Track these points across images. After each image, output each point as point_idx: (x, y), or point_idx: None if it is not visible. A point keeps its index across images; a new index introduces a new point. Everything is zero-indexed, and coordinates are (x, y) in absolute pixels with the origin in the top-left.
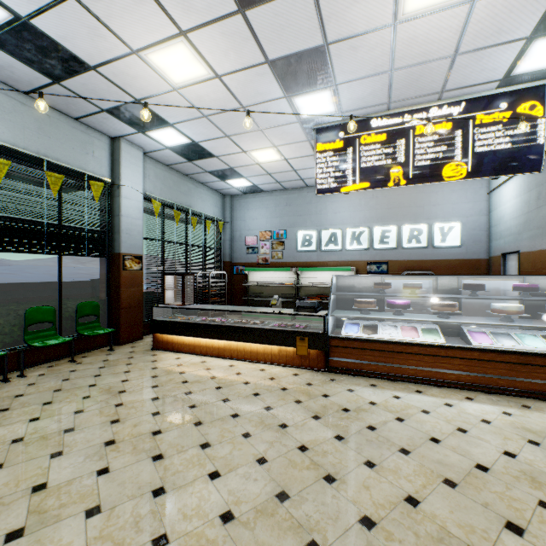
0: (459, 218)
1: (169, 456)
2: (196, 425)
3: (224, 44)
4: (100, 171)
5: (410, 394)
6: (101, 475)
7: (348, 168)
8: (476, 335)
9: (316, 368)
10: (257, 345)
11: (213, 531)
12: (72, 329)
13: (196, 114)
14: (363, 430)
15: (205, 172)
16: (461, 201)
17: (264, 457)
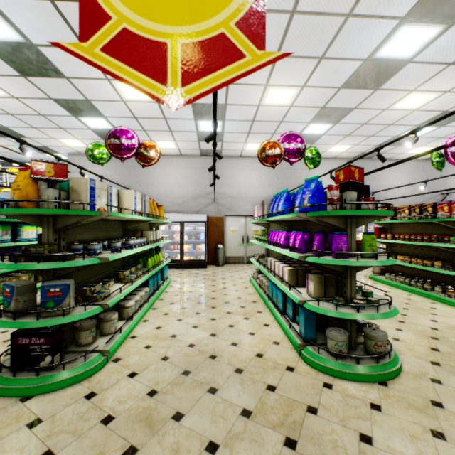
0: None
1: None
2: None
3: None
4: None
5: None
6: None
7: (4, 181)
8: None
9: None
10: None
11: None
12: None
13: None
14: None
15: None
16: None
17: None
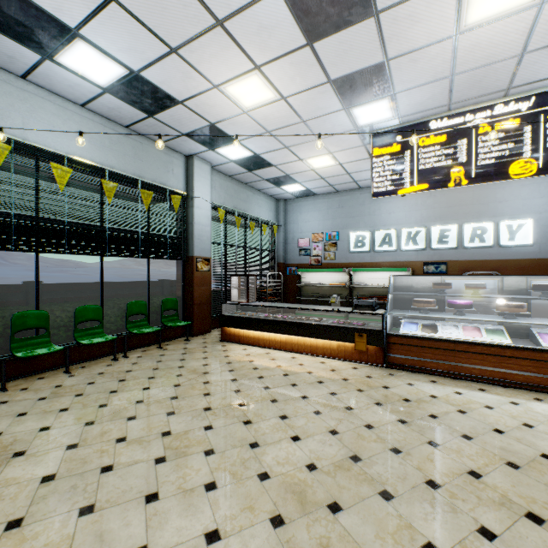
0: (530, 215)
1: (256, 422)
2: (273, 402)
3: (292, 72)
4: (177, 185)
5: (473, 391)
6: (208, 430)
7: (405, 171)
8: (547, 337)
9: (375, 364)
10: (316, 340)
11: (302, 475)
12: (157, 321)
13: (260, 131)
14: (424, 417)
15: (262, 180)
16: (533, 196)
17: (335, 430)
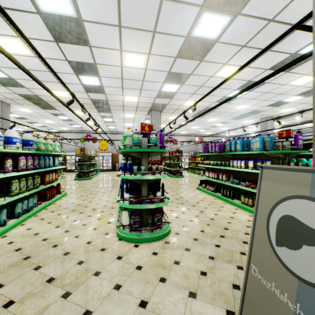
0: None
1: None
2: None
3: None
4: None
5: None
6: None
7: None
8: None
9: None
10: None
11: None
12: None
13: None
14: None
15: None
16: None
17: None
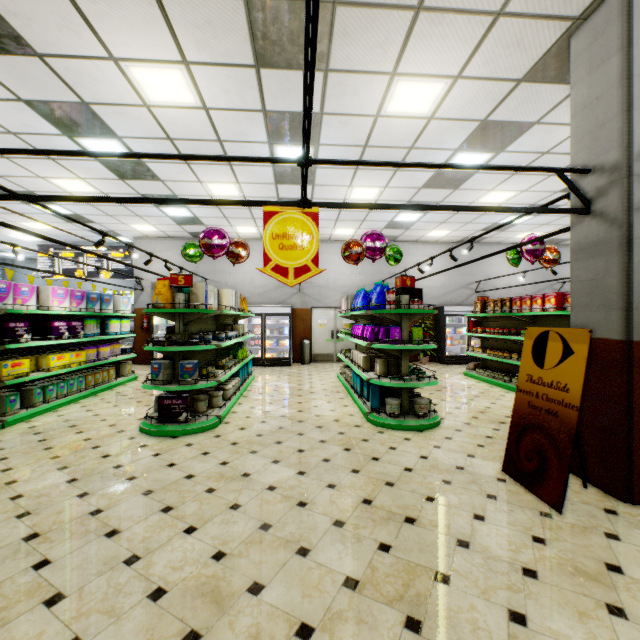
0: None
1: None
2: None
3: None
4: None
5: None
6: None
7: (57, 267)
8: None
9: None
10: None
11: None
12: None
13: None
14: None
15: None
16: None
17: None
